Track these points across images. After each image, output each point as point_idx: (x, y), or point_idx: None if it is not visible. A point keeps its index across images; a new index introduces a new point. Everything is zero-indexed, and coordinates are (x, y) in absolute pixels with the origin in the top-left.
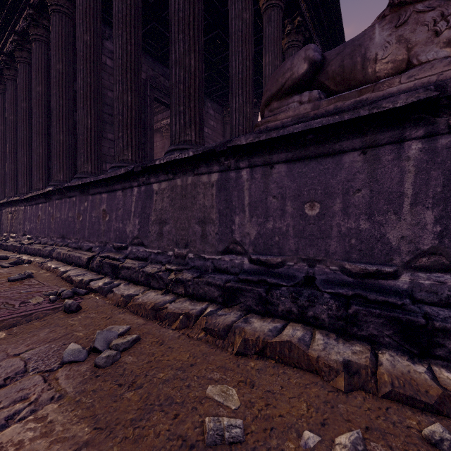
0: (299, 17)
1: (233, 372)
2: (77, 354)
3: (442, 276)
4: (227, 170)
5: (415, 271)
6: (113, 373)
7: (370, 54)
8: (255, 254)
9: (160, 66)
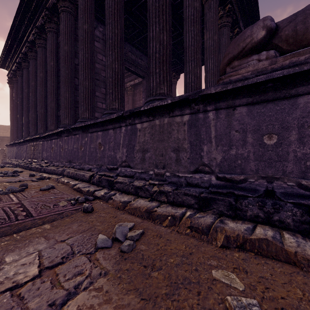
0: (229, 4)
1: (225, 260)
2: (105, 242)
3: None
4: (196, 112)
5: None
6: (135, 257)
7: None
8: (221, 173)
9: (128, 45)
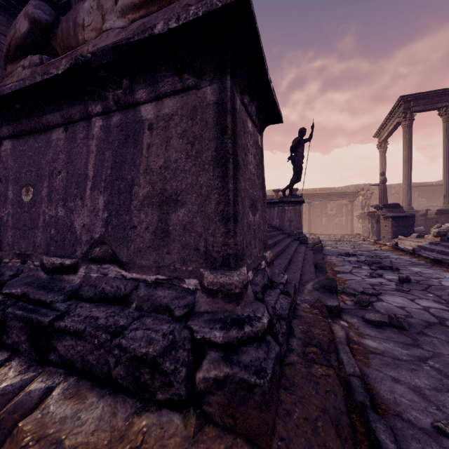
0: None
1: None
2: None
3: (109, 267)
4: None
5: (90, 263)
6: None
7: (79, 19)
8: None
9: None
